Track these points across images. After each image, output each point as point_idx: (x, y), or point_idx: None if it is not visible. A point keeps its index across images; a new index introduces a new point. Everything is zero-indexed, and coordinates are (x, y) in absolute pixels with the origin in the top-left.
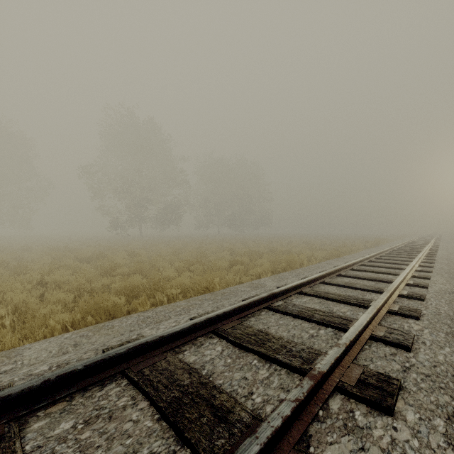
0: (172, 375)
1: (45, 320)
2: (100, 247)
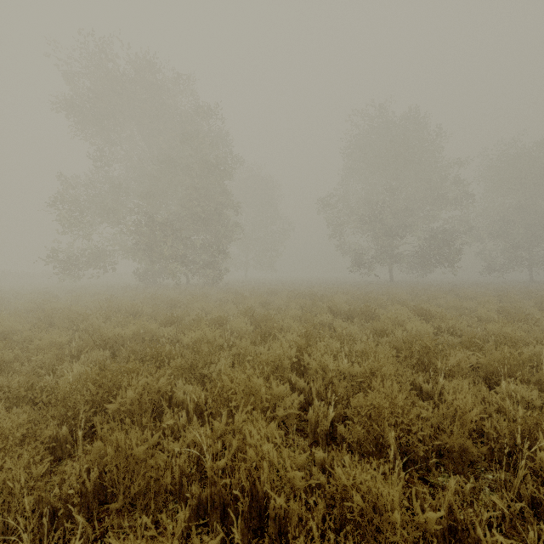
0: None
1: None
2: (351, 295)
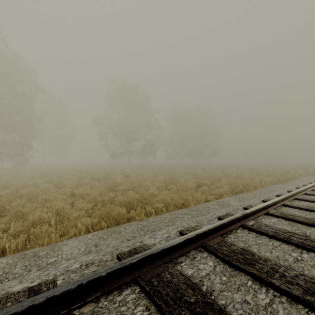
0: (178, 289)
1: (75, 223)
2: (105, 171)
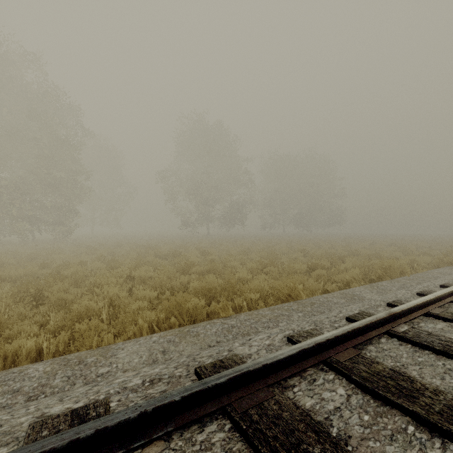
0: (291, 430)
1: (135, 317)
2: (174, 245)
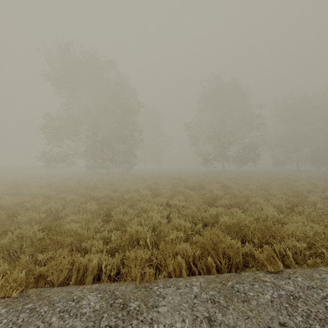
0: None
1: (173, 250)
2: (198, 179)
